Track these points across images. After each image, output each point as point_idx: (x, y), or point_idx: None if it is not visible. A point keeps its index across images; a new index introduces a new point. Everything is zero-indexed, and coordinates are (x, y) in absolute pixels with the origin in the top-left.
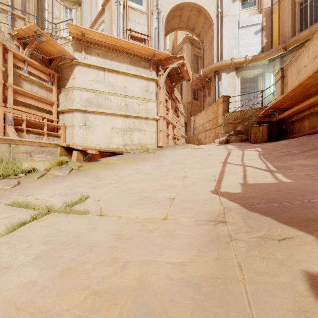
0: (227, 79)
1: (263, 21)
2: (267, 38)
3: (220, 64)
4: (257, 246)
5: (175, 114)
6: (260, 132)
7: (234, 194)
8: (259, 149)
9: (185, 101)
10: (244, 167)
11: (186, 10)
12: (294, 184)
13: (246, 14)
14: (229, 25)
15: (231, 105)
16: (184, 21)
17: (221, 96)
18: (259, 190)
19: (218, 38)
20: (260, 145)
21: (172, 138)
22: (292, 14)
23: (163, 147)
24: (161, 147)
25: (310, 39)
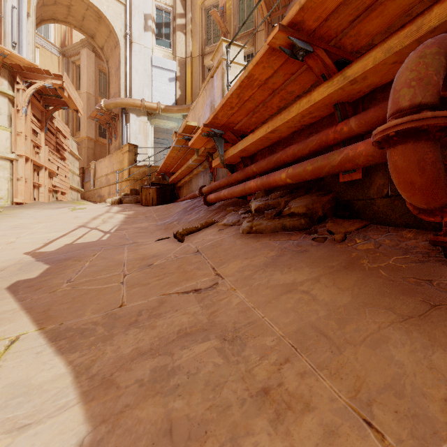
0: (137, 123)
1: (178, 70)
2: (181, 91)
3: (128, 102)
4: (6, 277)
5: (56, 154)
6: (151, 194)
7: (46, 252)
8: (131, 212)
9: (84, 135)
10: (91, 230)
11: (78, 4)
12: (101, 241)
13: (160, 53)
14: (141, 57)
15: (142, 157)
16: (76, 17)
17: (127, 144)
18: (70, 247)
19: (126, 66)
20: (142, 208)
21: (47, 191)
22: (202, 76)
23: (24, 205)
24: (20, 205)
25: (187, 116)
